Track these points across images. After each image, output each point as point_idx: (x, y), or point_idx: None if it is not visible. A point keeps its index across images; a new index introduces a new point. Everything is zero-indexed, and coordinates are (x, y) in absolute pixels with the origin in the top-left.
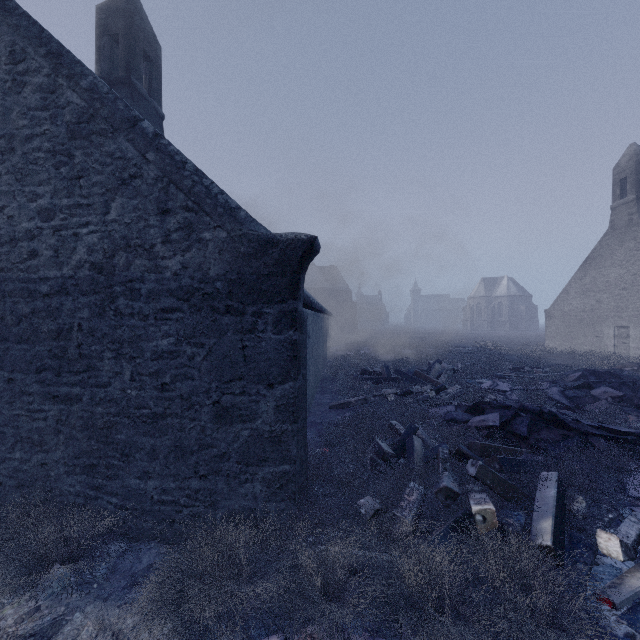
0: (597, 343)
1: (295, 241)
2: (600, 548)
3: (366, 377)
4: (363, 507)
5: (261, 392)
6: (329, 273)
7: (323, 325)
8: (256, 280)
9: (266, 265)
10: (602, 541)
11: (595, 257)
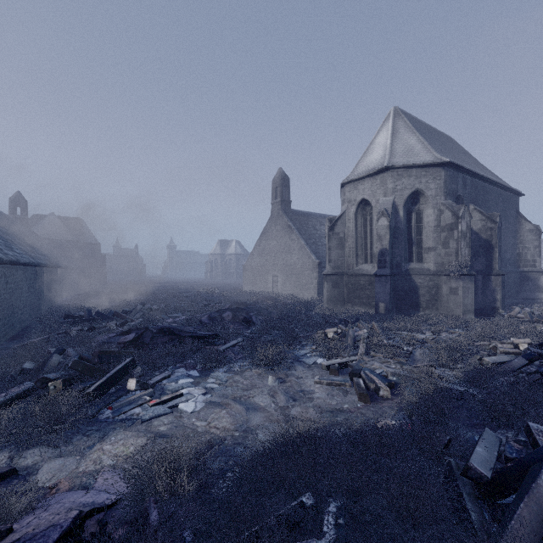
0: (266, 286)
1: None
2: (127, 387)
3: (66, 321)
4: None
5: None
6: (74, 225)
7: (33, 277)
8: None
9: None
10: (129, 383)
11: (265, 233)
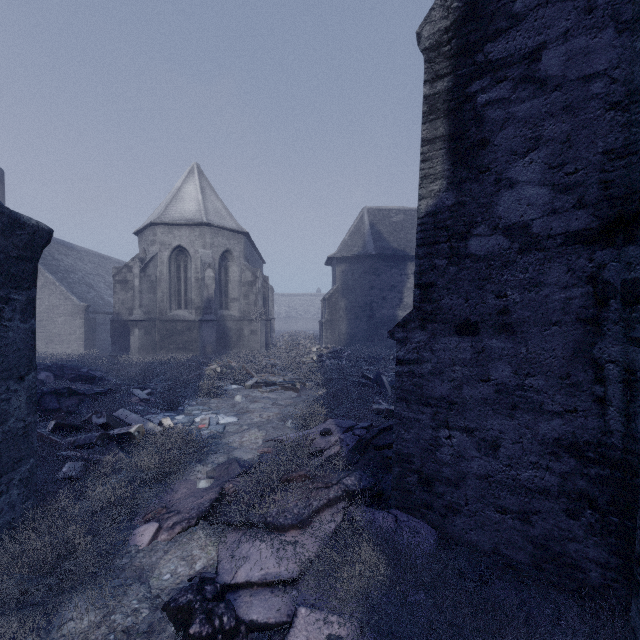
0: None
1: (41, 229)
2: (166, 426)
3: None
4: (71, 472)
5: (12, 388)
6: None
7: None
8: (4, 260)
9: (16, 246)
10: (165, 423)
11: None
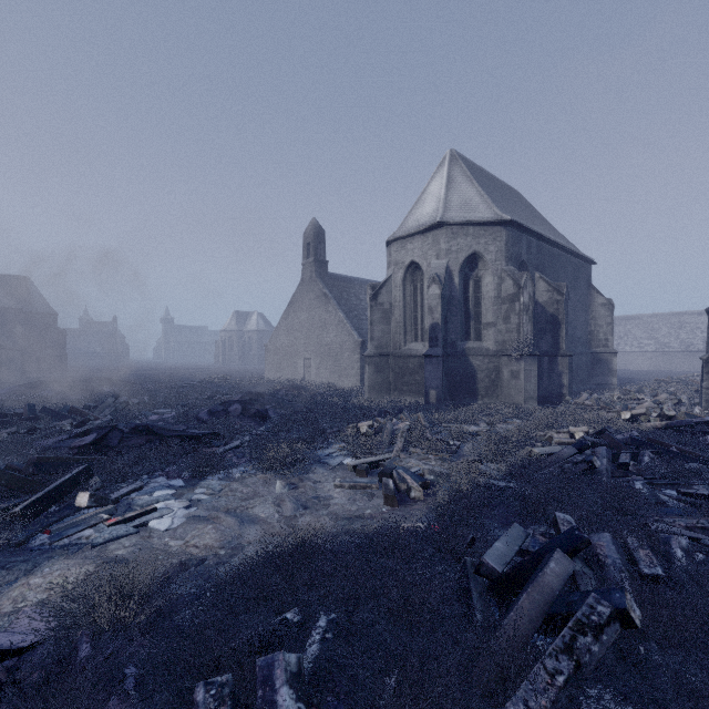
0: (295, 372)
1: None
2: (76, 503)
3: None
4: None
5: None
6: (15, 286)
7: None
8: None
9: None
10: (80, 498)
11: (294, 302)
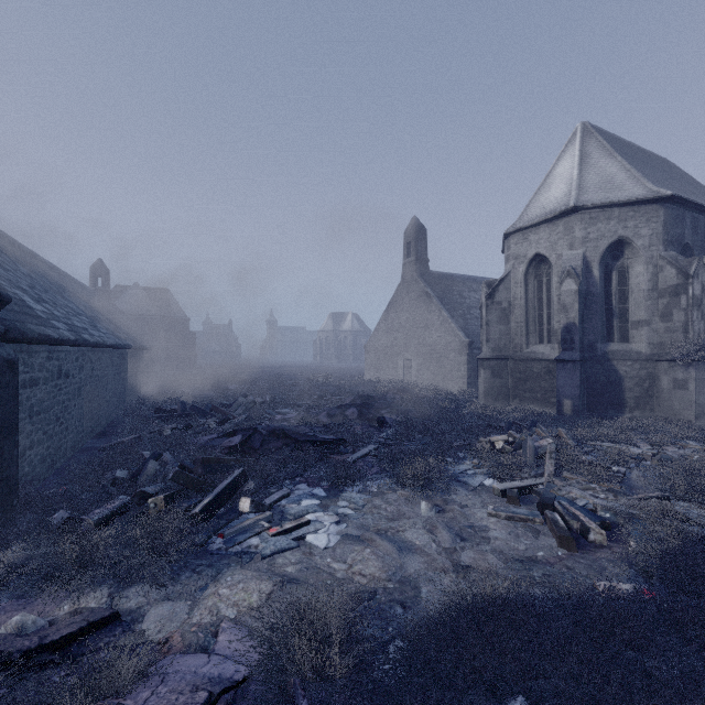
0: (395, 373)
1: None
2: (240, 508)
3: (158, 416)
4: (55, 520)
5: None
6: (160, 297)
7: (119, 361)
8: None
9: None
10: (242, 503)
11: (394, 303)
